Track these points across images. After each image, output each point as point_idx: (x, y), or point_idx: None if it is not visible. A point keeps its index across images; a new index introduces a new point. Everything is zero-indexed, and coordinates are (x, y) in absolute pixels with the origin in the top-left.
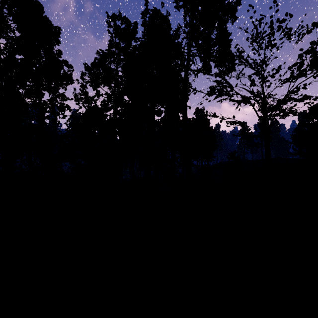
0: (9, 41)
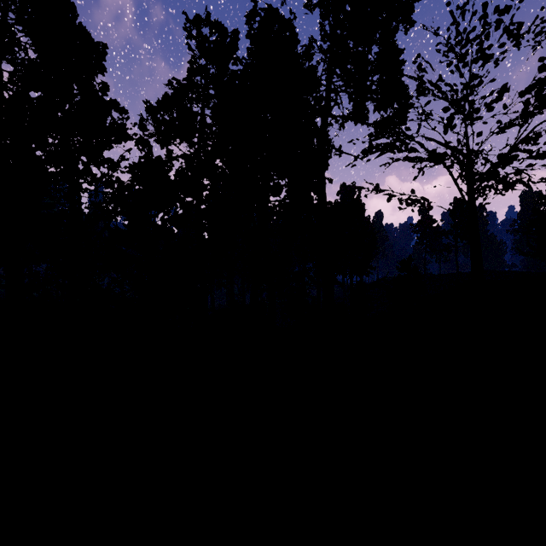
0: (17, 68)
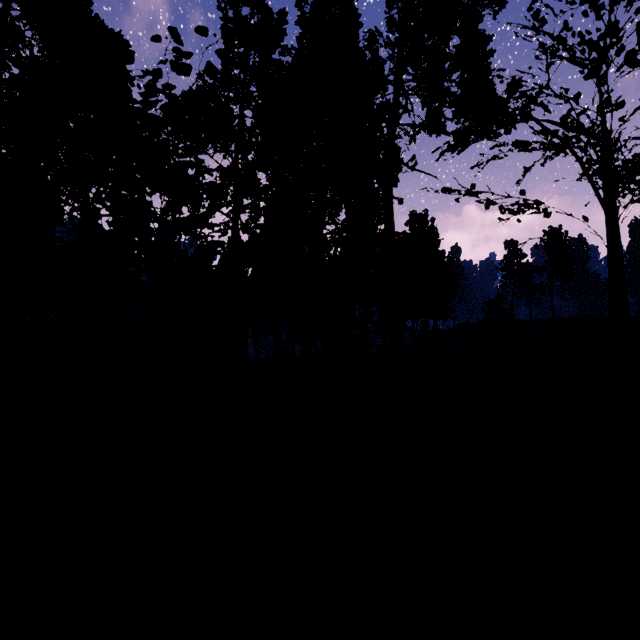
0: None
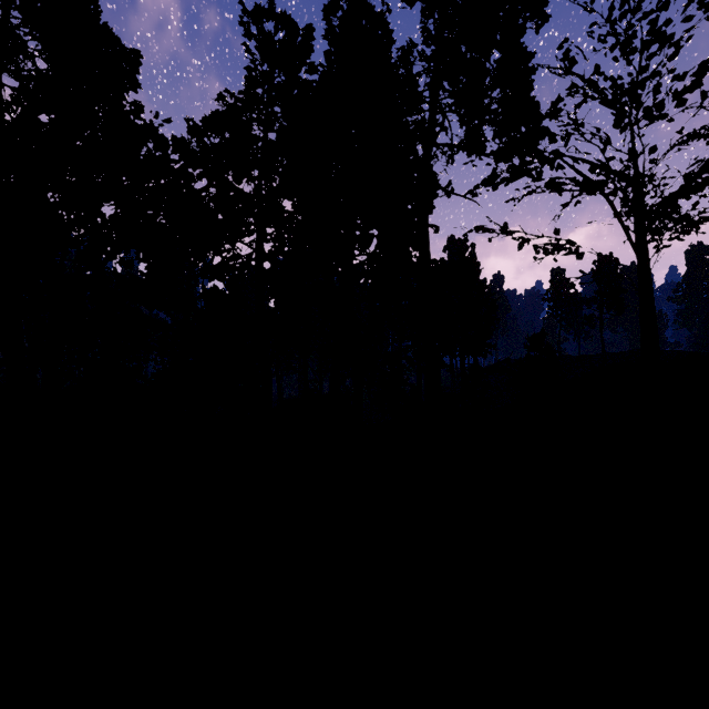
0: (23, 83)
